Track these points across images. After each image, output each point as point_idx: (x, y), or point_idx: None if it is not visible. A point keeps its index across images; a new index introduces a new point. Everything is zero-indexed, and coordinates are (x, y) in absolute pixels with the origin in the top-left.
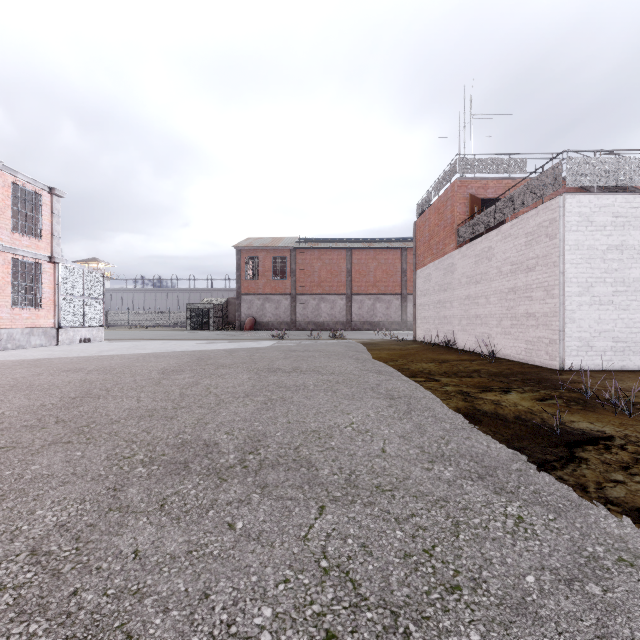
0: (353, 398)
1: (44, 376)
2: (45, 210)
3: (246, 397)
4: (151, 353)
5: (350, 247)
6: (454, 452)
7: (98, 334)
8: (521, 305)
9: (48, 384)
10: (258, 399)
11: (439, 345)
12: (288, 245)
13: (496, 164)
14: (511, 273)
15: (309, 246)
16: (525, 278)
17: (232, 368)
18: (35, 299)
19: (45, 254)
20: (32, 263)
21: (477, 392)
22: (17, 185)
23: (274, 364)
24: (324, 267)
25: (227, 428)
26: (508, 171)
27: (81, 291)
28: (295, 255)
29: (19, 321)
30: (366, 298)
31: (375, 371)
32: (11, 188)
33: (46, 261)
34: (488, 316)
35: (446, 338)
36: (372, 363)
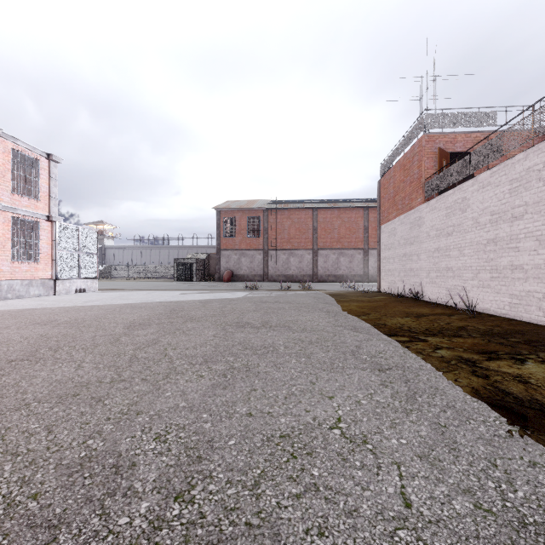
0: (332, 368)
1: (9, 329)
2: (43, 174)
3: (204, 364)
4: (130, 304)
5: (316, 207)
6: (539, 512)
7: (92, 285)
8: (504, 257)
9: (3, 340)
10: (217, 368)
11: (405, 297)
12: (261, 206)
13: (464, 118)
14: (491, 223)
15: (280, 207)
16: (509, 228)
17: (200, 322)
18: (34, 254)
19: (43, 213)
20: (31, 221)
21: (483, 360)
22: (17, 151)
23: (243, 317)
24: (293, 225)
25: (162, 425)
26: (477, 125)
27: (77, 247)
28: (267, 215)
29: (19, 273)
30: (331, 253)
31: (350, 327)
32: (11, 154)
33: (44, 220)
34: (462, 268)
35: (412, 290)
36: (344, 317)
